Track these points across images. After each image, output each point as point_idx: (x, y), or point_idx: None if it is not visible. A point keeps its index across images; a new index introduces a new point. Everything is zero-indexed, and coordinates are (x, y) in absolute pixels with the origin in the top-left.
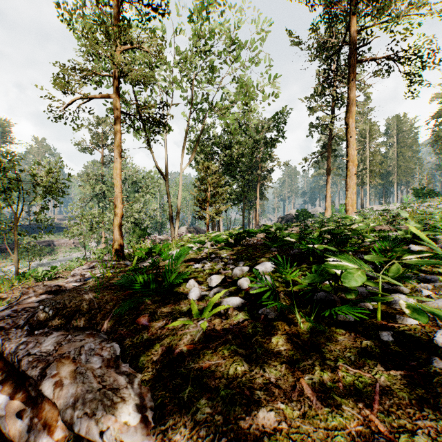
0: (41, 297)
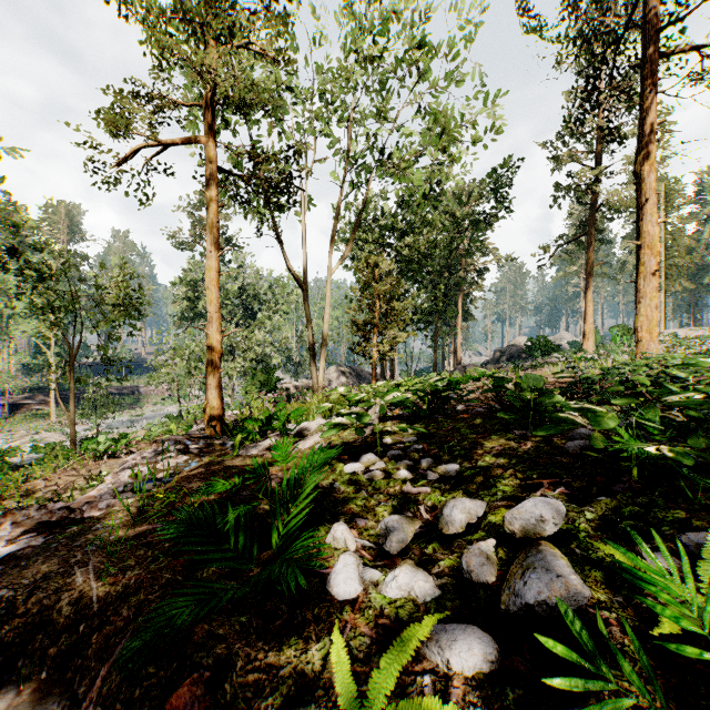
0: (17, 543)
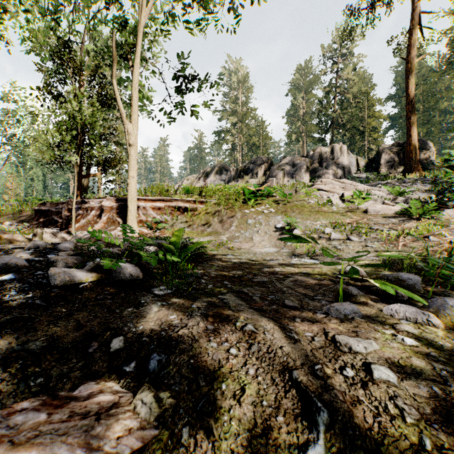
0: None
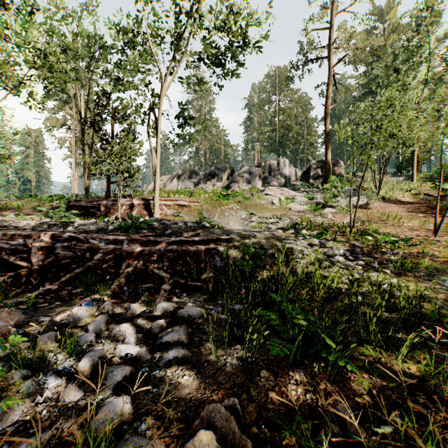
0: None
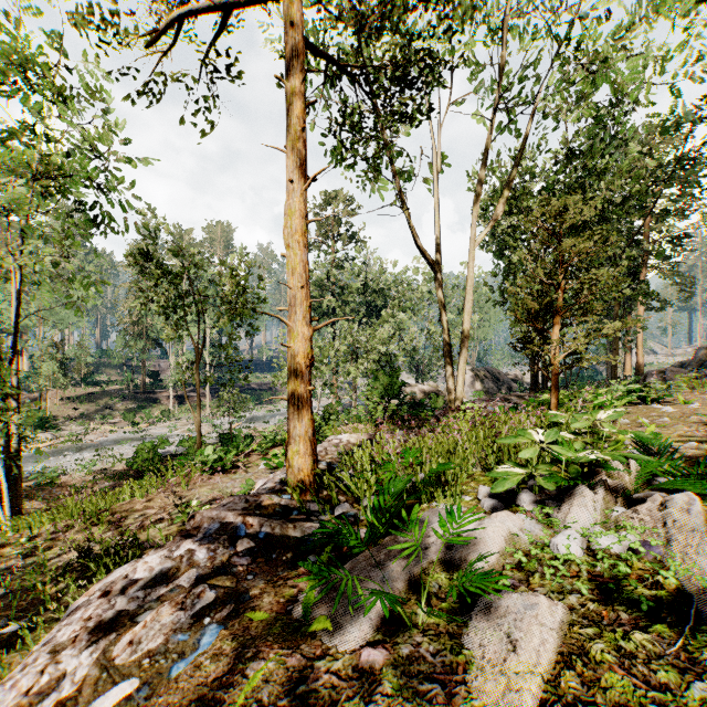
0: None
